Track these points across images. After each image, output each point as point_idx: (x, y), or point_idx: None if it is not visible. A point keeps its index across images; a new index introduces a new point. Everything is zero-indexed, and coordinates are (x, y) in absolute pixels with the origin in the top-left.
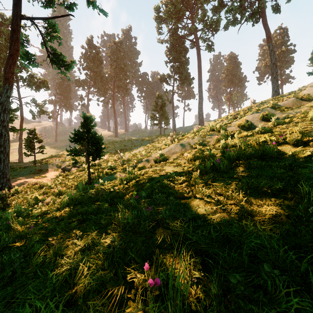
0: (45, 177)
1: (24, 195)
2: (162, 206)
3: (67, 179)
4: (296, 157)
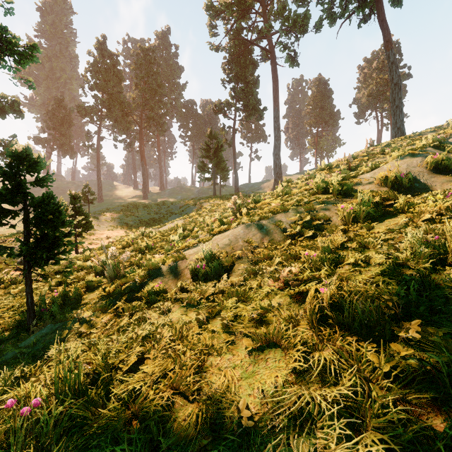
0: None
1: None
2: None
3: (8, 294)
4: None
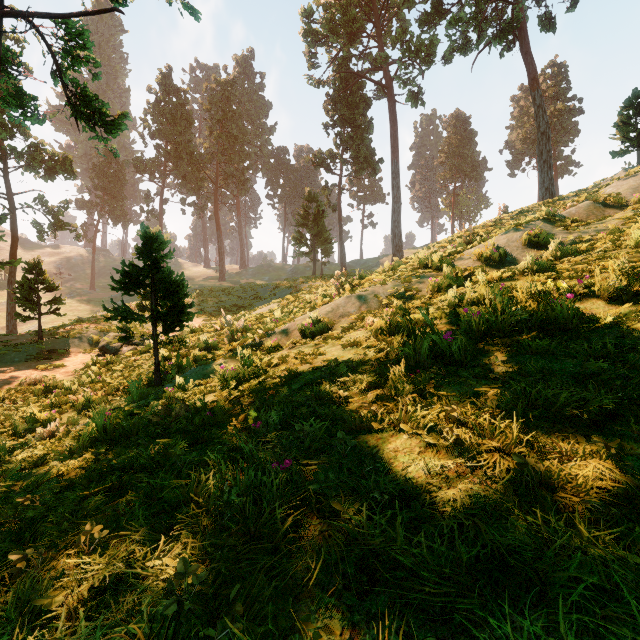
0: (62, 368)
1: (7, 410)
2: (318, 452)
3: (110, 371)
4: (624, 329)
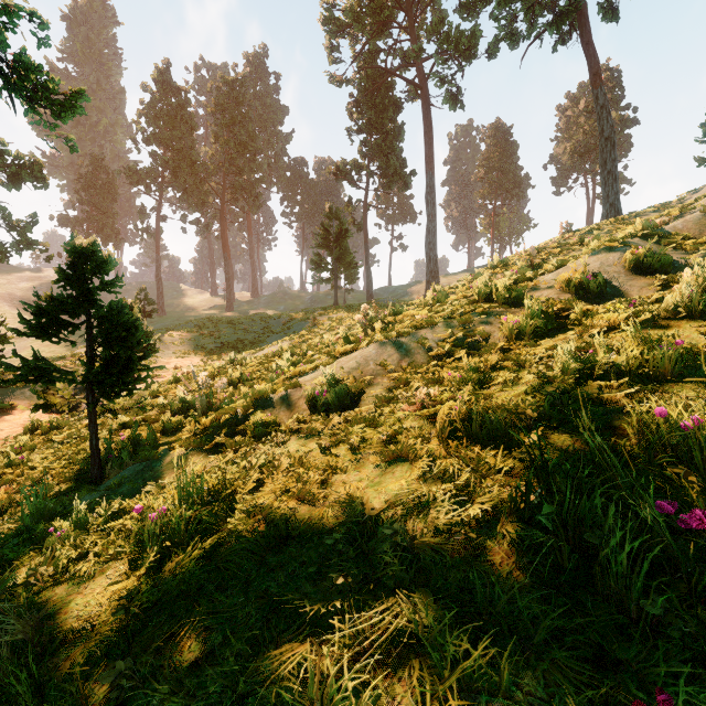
0: None
1: None
2: None
3: (50, 442)
4: None
